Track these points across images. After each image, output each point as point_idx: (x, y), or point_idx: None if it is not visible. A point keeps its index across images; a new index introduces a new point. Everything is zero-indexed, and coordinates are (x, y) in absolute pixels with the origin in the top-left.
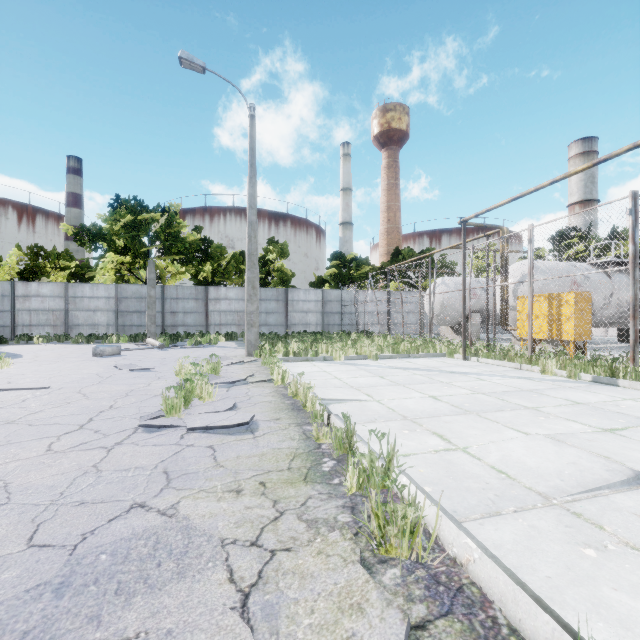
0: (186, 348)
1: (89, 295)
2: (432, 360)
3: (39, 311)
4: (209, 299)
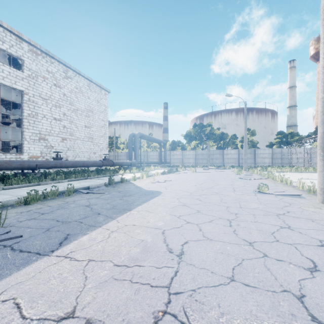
0: (222, 169)
1: (188, 154)
2: (309, 173)
3: (176, 159)
4: (224, 154)
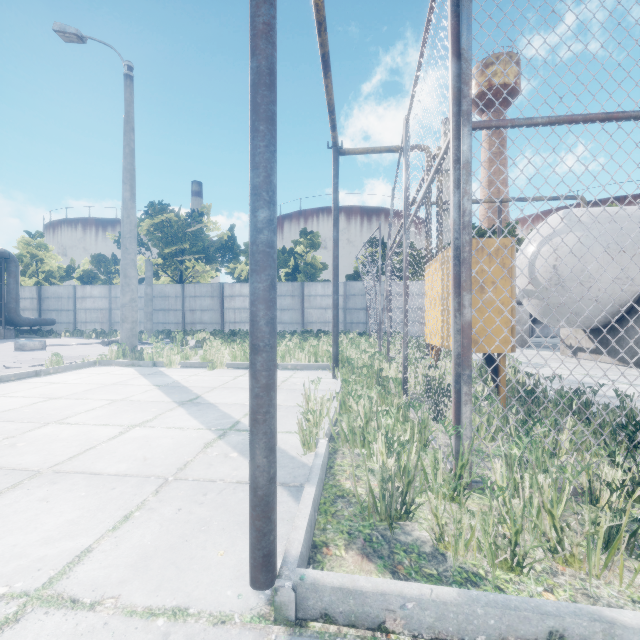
0: None
1: None
2: (287, 375)
3: (92, 310)
4: (224, 296)
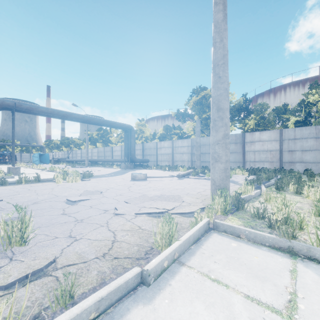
0: (198, 179)
1: (180, 145)
2: None
3: (164, 154)
4: (245, 142)
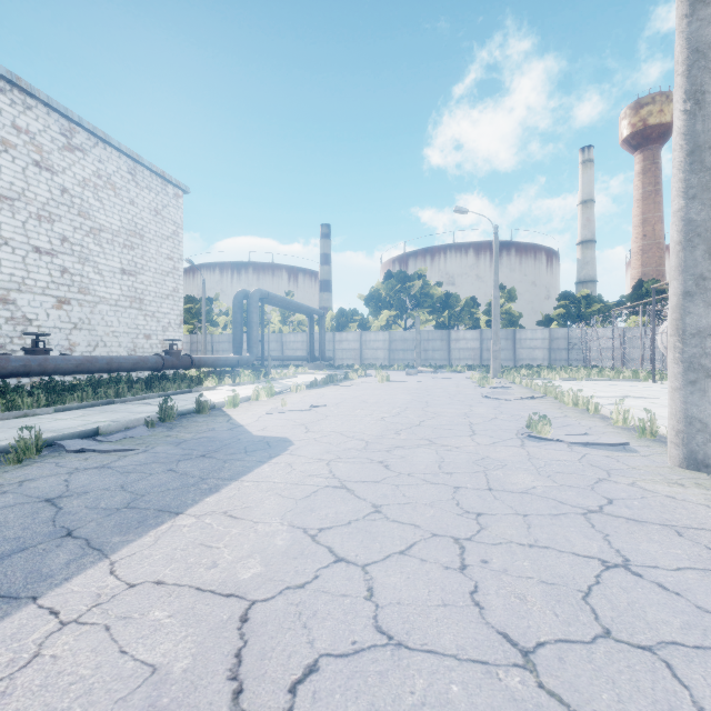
0: (448, 373)
1: (373, 339)
2: (626, 382)
3: (347, 350)
4: (451, 340)
